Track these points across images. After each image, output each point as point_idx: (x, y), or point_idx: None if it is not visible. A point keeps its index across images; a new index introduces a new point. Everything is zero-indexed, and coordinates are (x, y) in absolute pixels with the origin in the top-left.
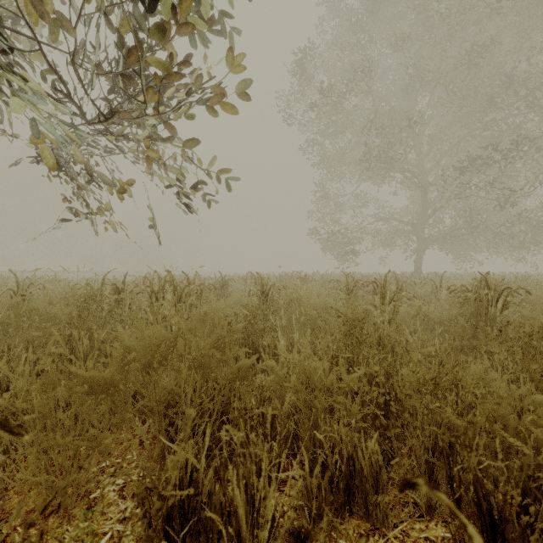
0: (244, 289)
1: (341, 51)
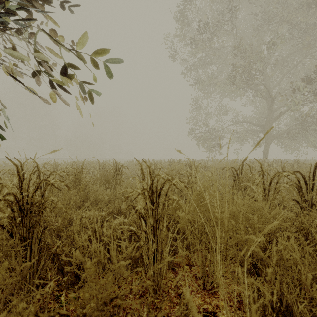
0: (139, 174)
1: (212, 0)
